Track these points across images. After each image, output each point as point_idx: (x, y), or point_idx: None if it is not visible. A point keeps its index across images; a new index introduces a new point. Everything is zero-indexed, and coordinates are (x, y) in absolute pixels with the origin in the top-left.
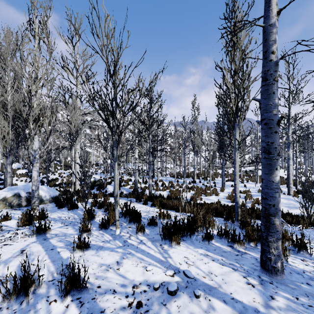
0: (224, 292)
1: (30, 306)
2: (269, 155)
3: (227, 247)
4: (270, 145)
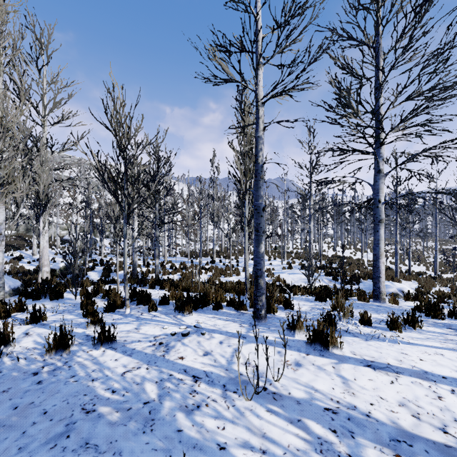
0: (223, 330)
1: (71, 355)
2: (258, 233)
3: (234, 311)
4: (258, 225)
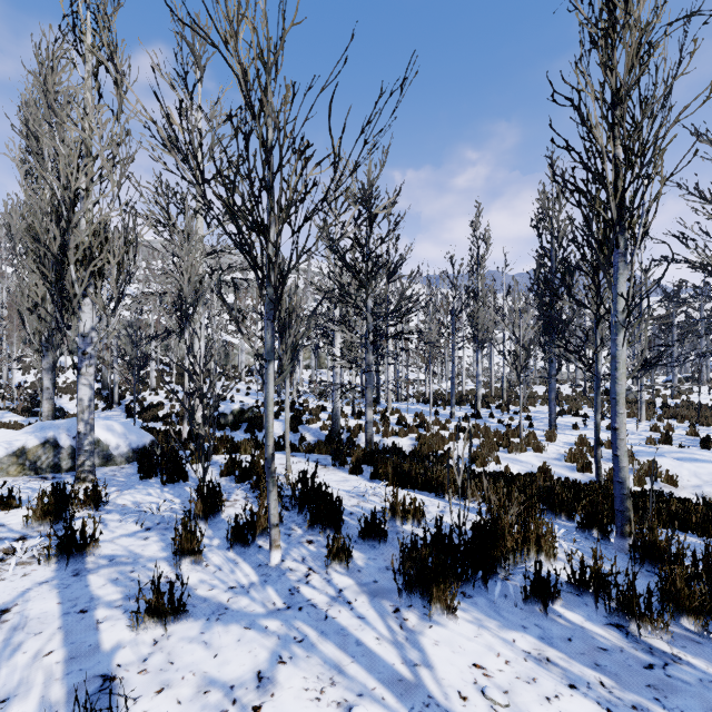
0: None
1: None
2: None
3: (609, 628)
4: None
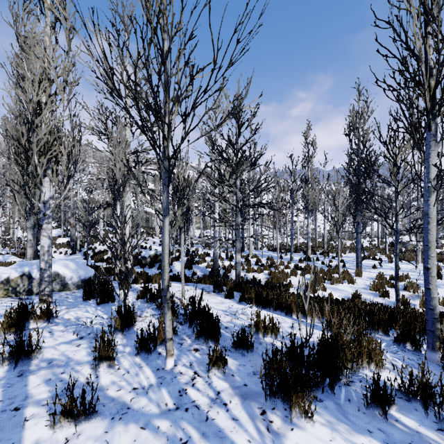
0: None
1: None
2: None
3: (441, 434)
4: None
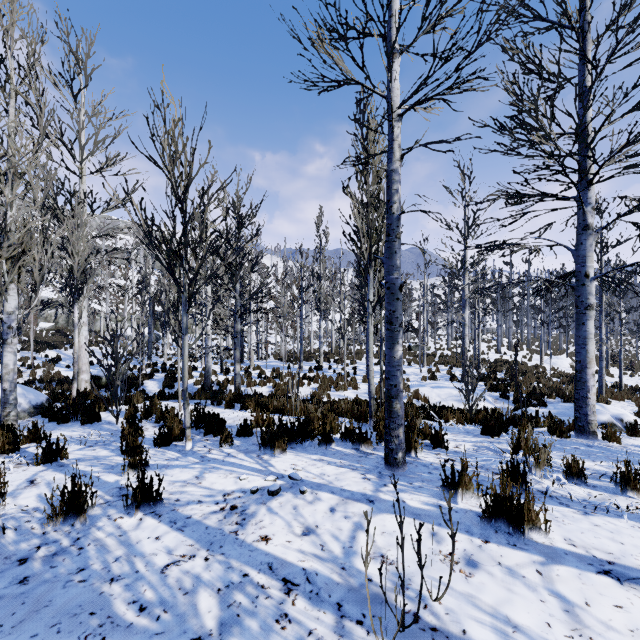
0: (335, 486)
1: (88, 526)
2: (391, 326)
3: (351, 450)
4: (392, 314)
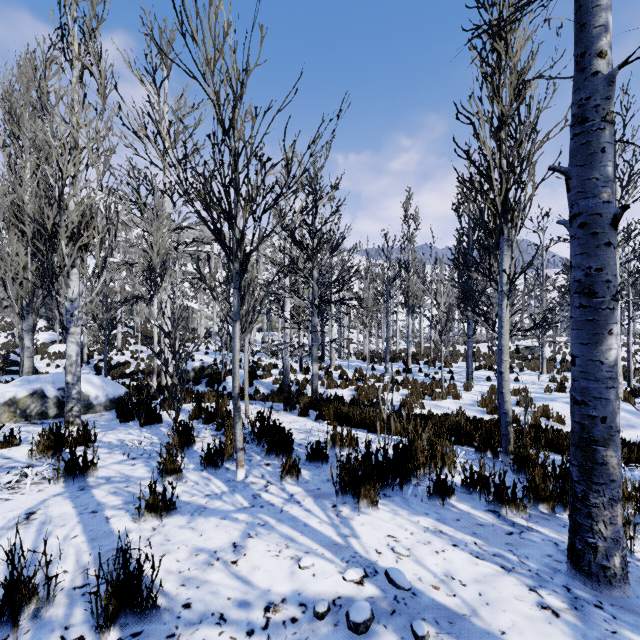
0: (487, 628)
1: None
2: (592, 299)
3: (487, 513)
4: (594, 275)
